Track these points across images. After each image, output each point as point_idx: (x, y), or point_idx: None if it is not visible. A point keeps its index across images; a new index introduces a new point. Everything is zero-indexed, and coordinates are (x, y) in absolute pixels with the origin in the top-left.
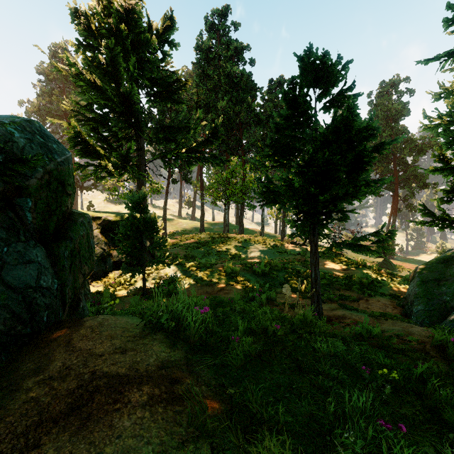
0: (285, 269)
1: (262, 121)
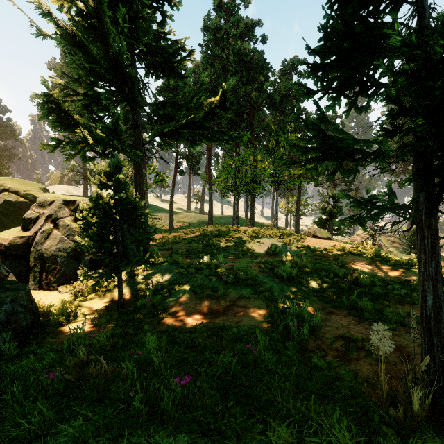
0: (317, 271)
1: (276, 103)
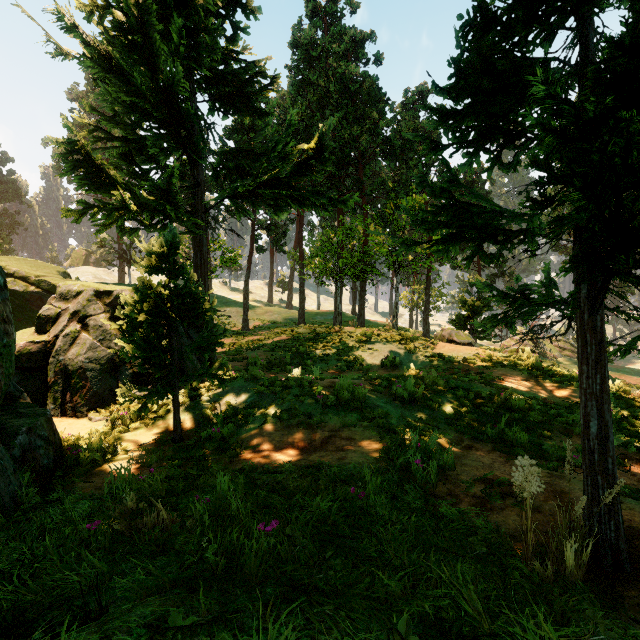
0: (451, 390)
1: (395, 150)
